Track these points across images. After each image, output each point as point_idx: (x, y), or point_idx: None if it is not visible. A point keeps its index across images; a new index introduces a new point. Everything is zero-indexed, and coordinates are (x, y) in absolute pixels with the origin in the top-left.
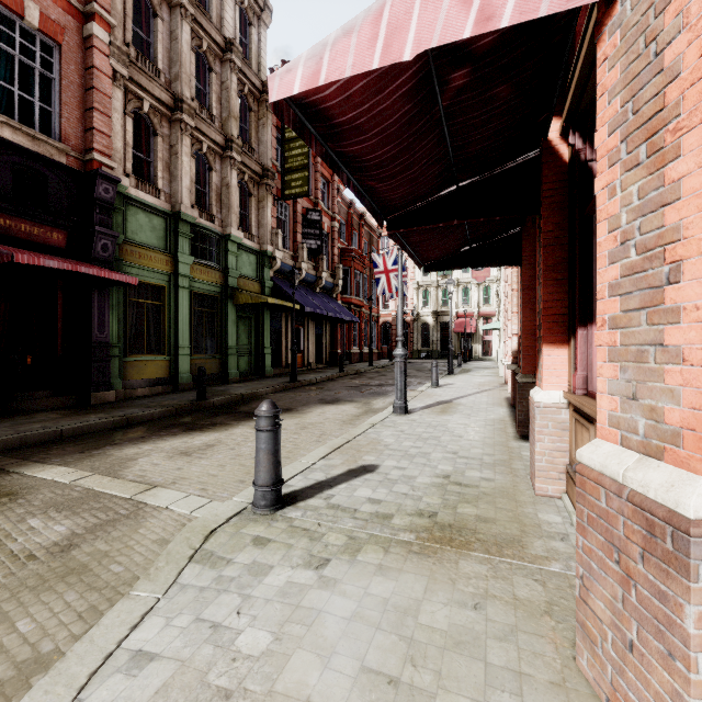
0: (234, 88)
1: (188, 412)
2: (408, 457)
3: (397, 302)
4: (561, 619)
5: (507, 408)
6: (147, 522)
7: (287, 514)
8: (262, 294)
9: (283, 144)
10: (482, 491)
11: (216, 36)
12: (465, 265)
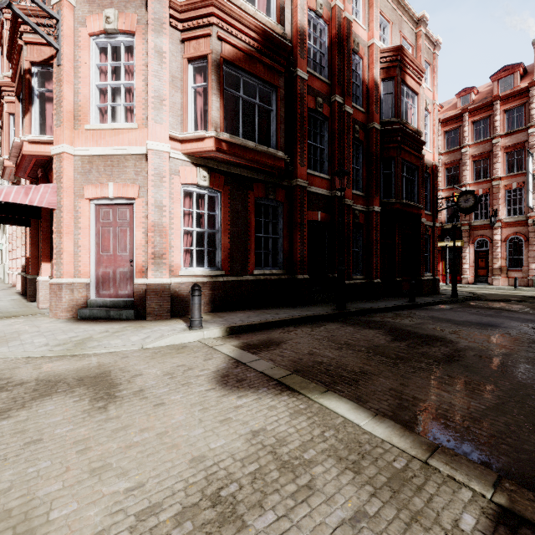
0: None
1: None
2: None
3: None
4: (47, 316)
5: (19, 295)
6: None
7: None
8: None
9: None
10: (19, 311)
11: None
12: None
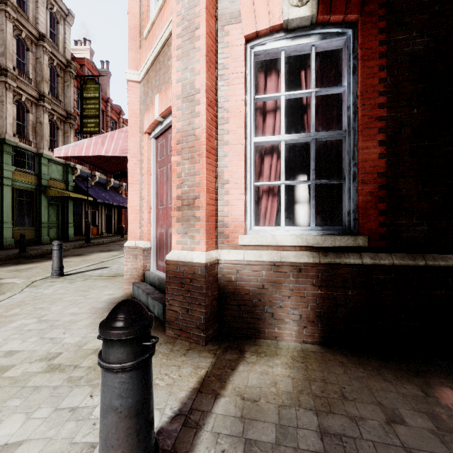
0: (45, 63)
1: (13, 259)
2: None
3: None
4: None
5: None
6: (5, 285)
7: (65, 277)
8: (67, 190)
9: (82, 100)
10: None
11: (32, 30)
12: None
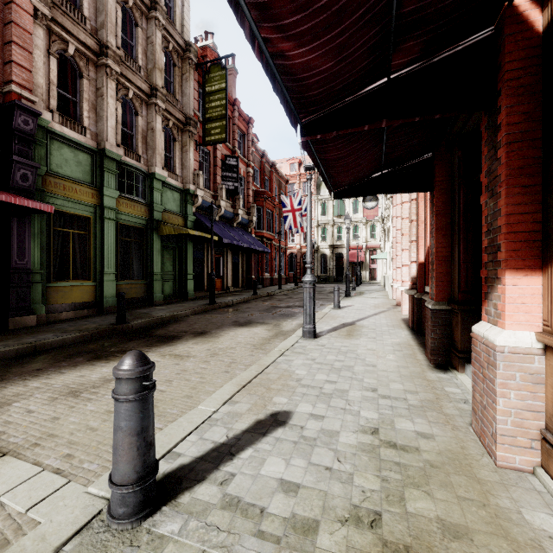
0: (158, 43)
1: (104, 337)
2: (324, 398)
3: (301, 237)
4: None
5: (407, 330)
6: None
7: (158, 529)
8: (185, 227)
9: (204, 96)
10: (426, 461)
11: None
12: (376, 192)
